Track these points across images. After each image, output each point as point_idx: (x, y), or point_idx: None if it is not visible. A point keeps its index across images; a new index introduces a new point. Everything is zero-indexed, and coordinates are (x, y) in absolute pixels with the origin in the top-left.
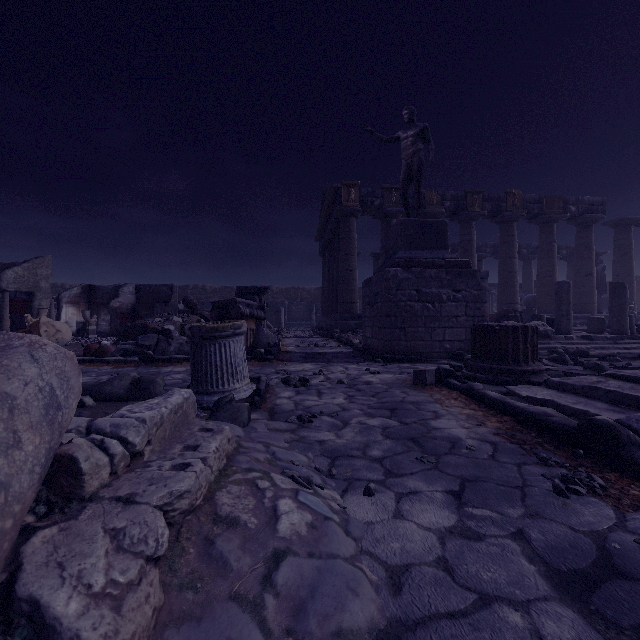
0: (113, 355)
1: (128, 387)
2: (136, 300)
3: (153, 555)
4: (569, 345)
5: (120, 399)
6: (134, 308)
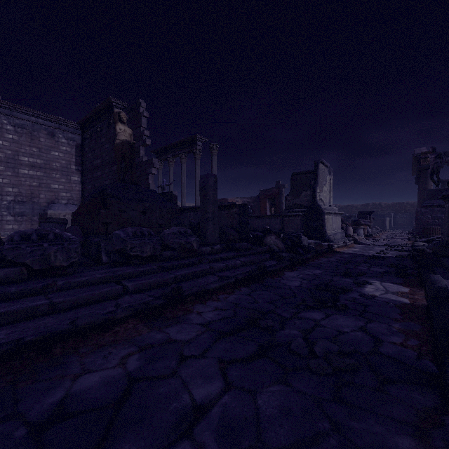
0: None
1: None
2: None
3: (358, 238)
4: None
5: None
6: None
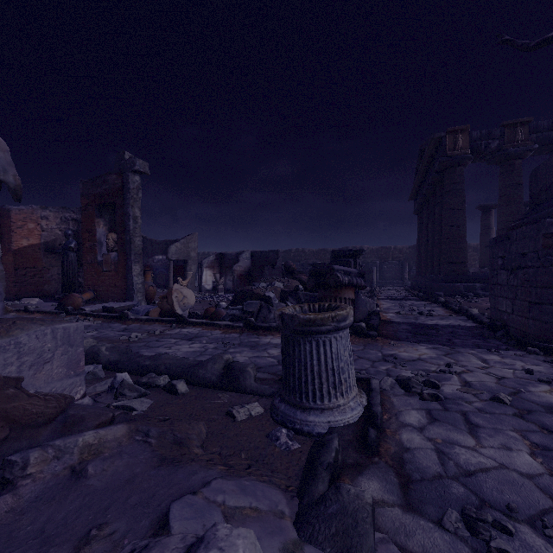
0: (223, 319)
1: (220, 373)
2: (251, 264)
3: None
4: None
5: (212, 386)
6: (250, 270)
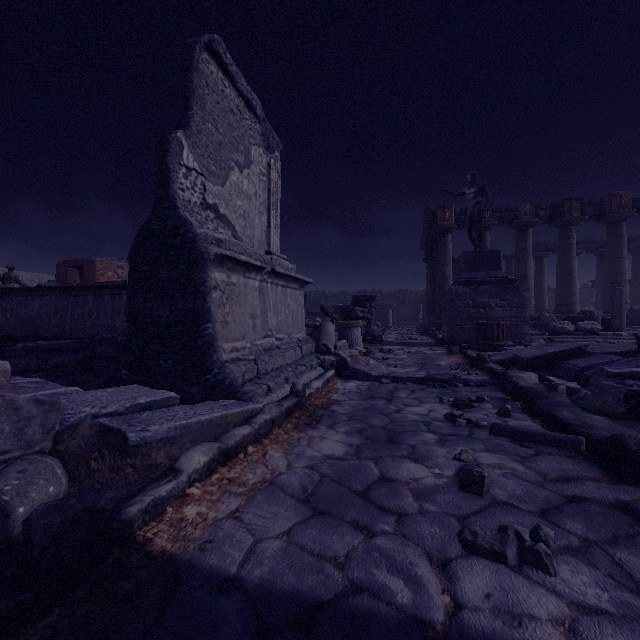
0: None
1: None
2: None
3: (349, 355)
4: (612, 340)
5: None
6: None
